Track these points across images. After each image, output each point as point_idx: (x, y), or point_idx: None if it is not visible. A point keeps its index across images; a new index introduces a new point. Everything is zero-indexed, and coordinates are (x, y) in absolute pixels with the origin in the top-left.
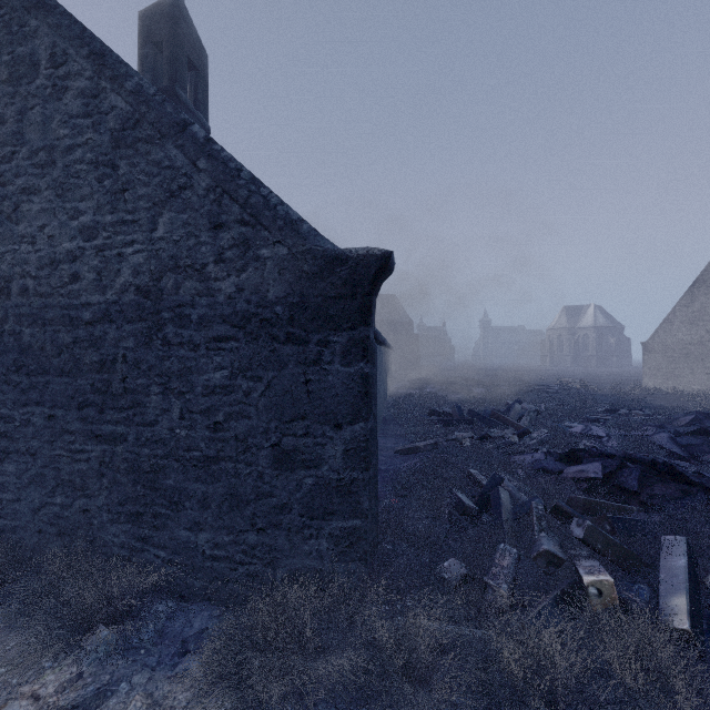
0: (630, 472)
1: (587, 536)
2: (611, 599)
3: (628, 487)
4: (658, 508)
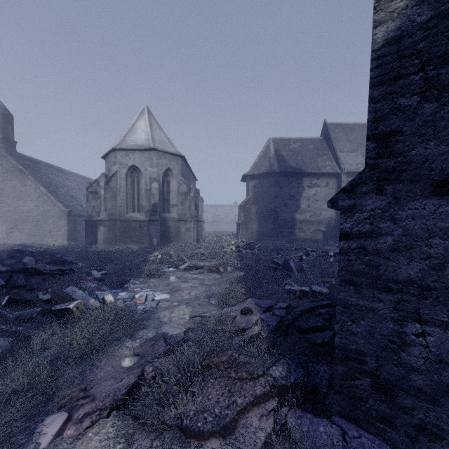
0: (18, 276)
1: (52, 296)
2: (82, 308)
3: (20, 284)
4: (37, 289)
